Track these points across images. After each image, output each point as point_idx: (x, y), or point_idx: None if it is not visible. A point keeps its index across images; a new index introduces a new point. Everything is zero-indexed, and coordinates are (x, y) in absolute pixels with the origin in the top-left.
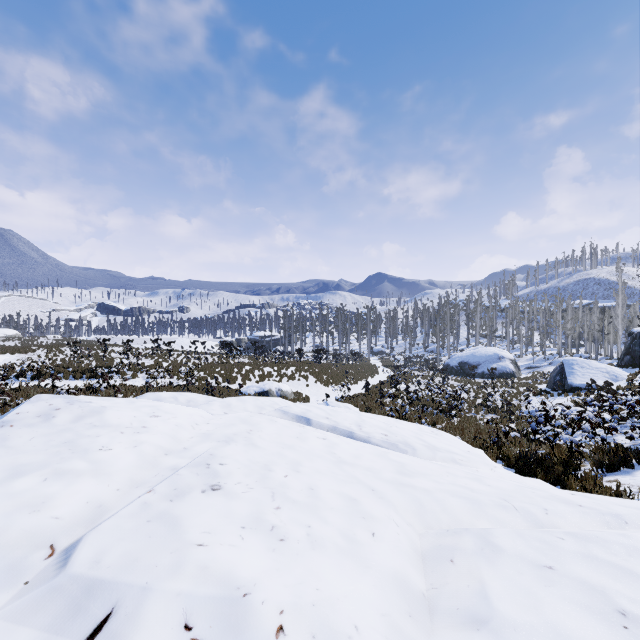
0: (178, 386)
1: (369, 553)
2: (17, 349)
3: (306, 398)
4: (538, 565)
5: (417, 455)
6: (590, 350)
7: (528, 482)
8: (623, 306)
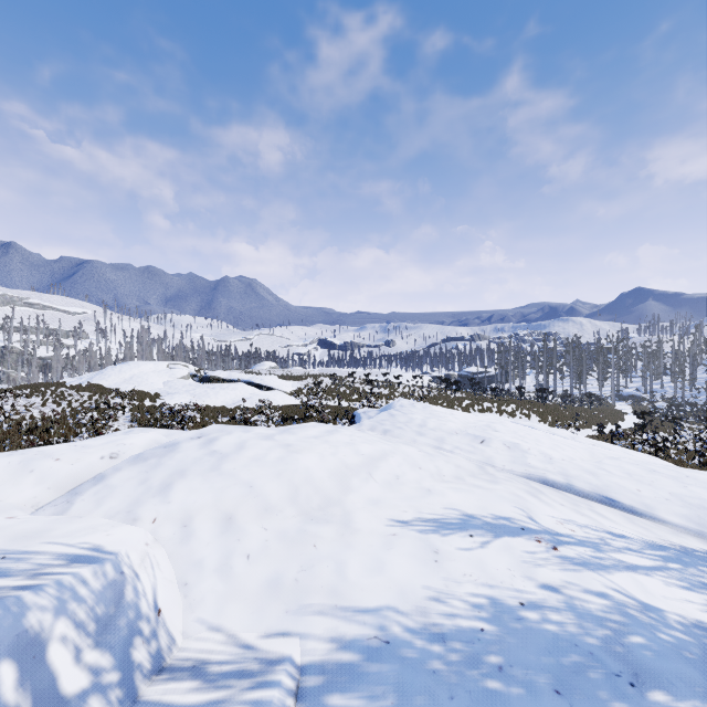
0: None
1: (560, 451)
2: (295, 377)
3: None
4: (632, 463)
5: None
6: None
7: None
8: None
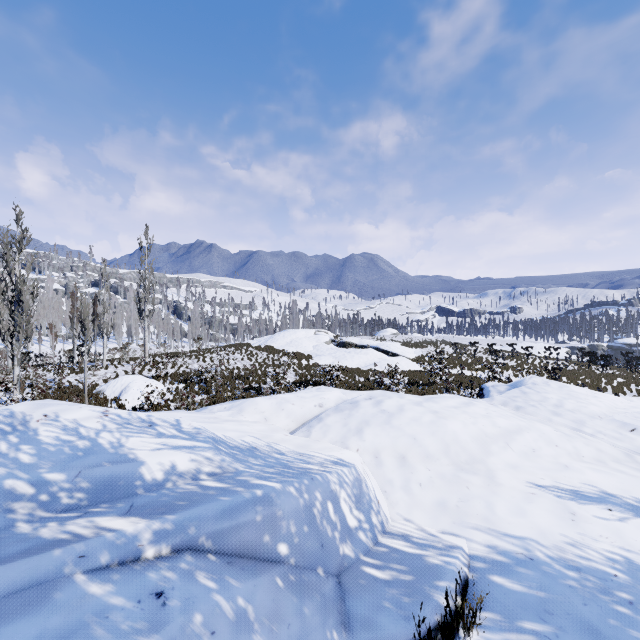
0: None
1: None
2: (417, 345)
3: None
4: None
5: None
6: None
7: None
8: None
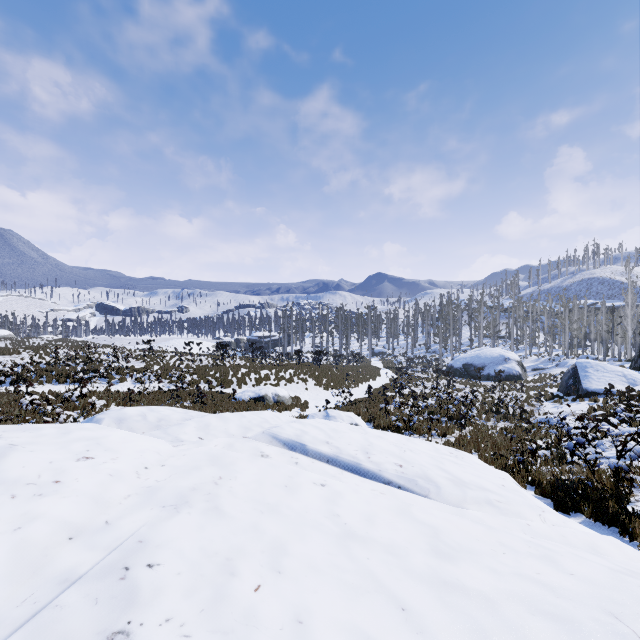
0: (168, 391)
1: None
2: (1, 351)
3: (305, 403)
4: None
5: (442, 495)
6: (598, 351)
7: (600, 543)
8: (633, 306)
